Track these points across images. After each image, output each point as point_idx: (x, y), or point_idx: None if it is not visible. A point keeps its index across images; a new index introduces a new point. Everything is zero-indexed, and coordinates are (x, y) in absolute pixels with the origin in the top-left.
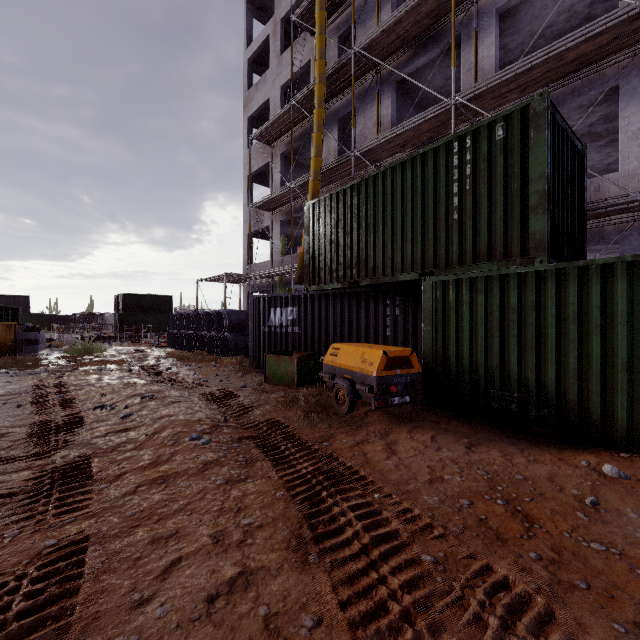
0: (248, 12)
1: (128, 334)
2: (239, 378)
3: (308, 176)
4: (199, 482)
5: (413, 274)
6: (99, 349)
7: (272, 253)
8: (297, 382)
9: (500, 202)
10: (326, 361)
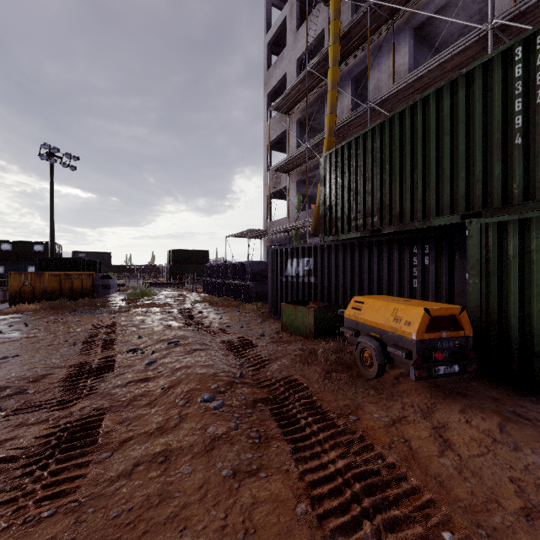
0: (268, 2)
1: (176, 281)
2: (258, 325)
3: (322, 135)
4: (202, 468)
5: (452, 217)
6: (152, 293)
7: (289, 210)
8: (314, 333)
9: None
10: (347, 315)
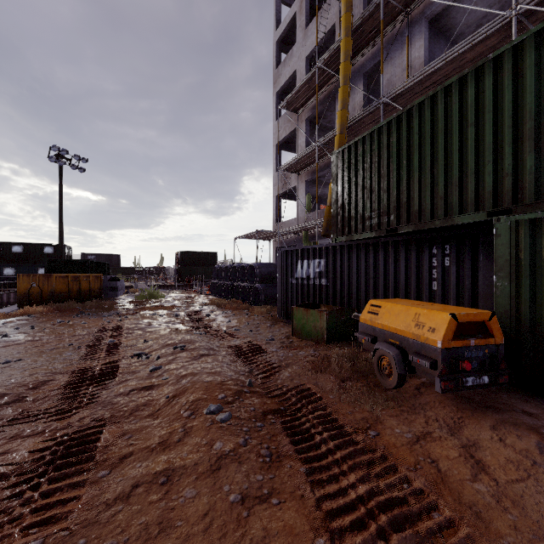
0: None
1: (184, 283)
2: (267, 328)
3: (333, 132)
4: (208, 491)
5: (477, 214)
6: (160, 295)
7: (298, 211)
8: (327, 338)
9: None
10: (363, 319)
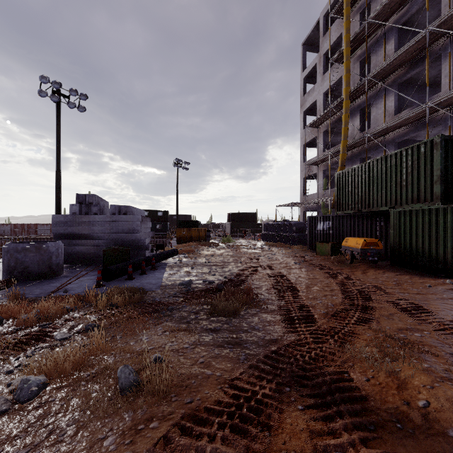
0: (303, 50)
1: (235, 234)
2: (303, 253)
3: (339, 148)
4: (300, 270)
5: (386, 207)
6: (232, 240)
7: (318, 189)
8: (330, 254)
9: (422, 178)
10: (343, 244)
